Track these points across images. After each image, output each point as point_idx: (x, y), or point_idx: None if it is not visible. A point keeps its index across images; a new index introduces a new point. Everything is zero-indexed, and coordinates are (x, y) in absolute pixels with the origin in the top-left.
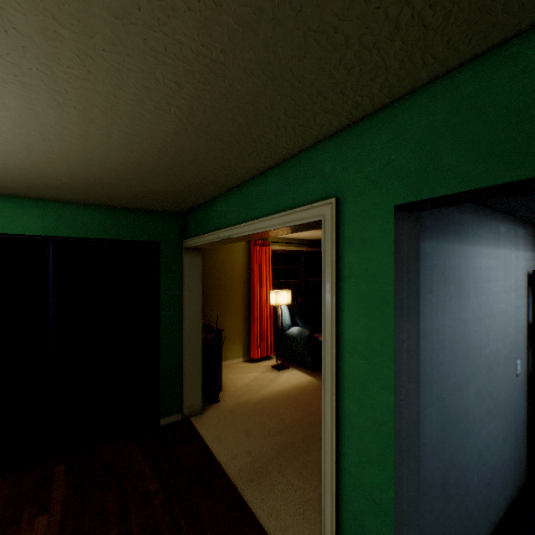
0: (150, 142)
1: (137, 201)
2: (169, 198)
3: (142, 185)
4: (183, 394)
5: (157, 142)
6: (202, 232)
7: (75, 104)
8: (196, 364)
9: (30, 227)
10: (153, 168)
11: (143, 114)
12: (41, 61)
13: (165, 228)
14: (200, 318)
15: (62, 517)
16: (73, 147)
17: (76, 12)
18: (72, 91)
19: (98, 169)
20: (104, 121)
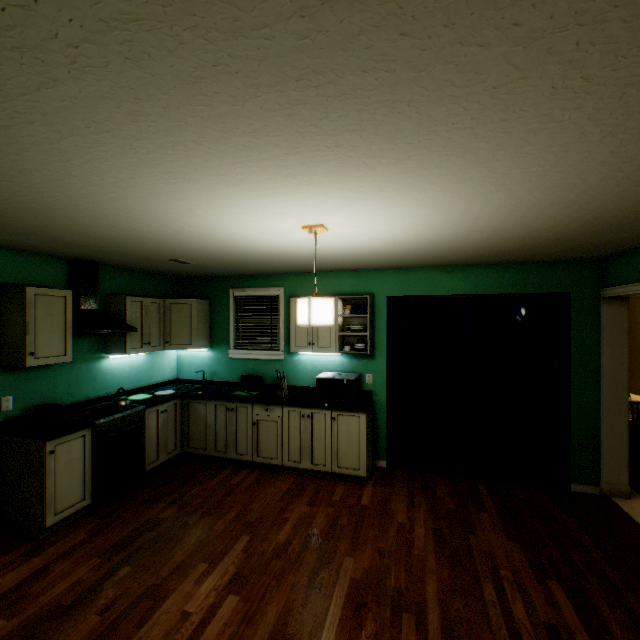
0: (626, 209)
1: (554, 254)
2: (597, 247)
3: (577, 241)
4: (599, 466)
5: (635, 208)
6: (639, 279)
7: (579, 204)
8: (618, 435)
9: (455, 289)
10: (607, 226)
11: (639, 194)
12: (581, 191)
13: (575, 277)
14: (623, 382)
15: (500, 521)
16: (542, 228)
17: (639, 164)
18: (586, 198)
19: (544, 237)
20: (593, 207)
